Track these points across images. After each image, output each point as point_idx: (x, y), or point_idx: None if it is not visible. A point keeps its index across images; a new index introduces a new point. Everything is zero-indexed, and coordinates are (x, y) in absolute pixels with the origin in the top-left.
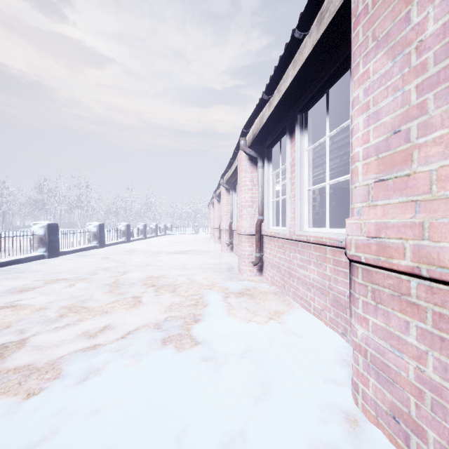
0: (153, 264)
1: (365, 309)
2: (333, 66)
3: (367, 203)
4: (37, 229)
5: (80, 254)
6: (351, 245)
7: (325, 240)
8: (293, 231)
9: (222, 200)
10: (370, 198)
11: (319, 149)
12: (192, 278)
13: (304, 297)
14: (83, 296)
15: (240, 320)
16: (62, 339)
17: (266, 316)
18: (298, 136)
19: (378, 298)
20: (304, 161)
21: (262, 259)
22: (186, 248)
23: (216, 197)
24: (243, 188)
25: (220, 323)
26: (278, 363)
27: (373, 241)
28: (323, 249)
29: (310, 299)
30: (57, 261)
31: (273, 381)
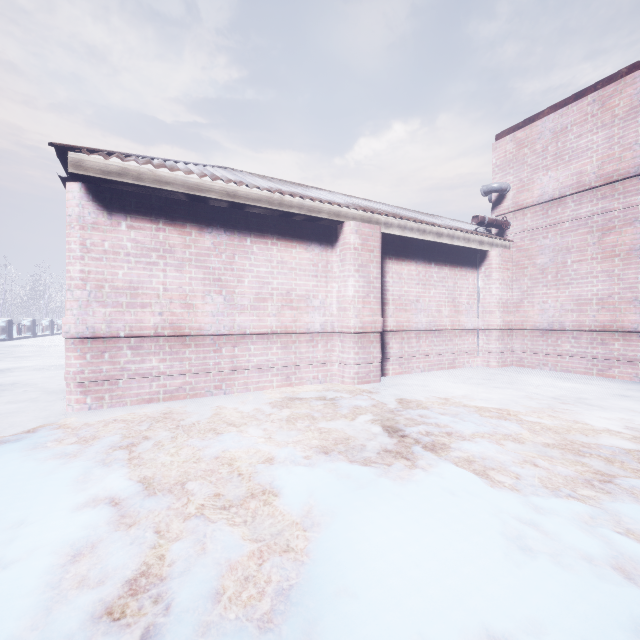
0: (45, 351)
1: None
2: None
3: None
4: None
5: None
6: None
7: None
8: None
9: None
10: None
11: None
12: None
13: None
14: None
15: None
16: None
17: None
18: None
19: None
20: None
21: None
22: None
23: None
24: None
25: None
26: None
27: None
28: None
29: None
30: None
31: None
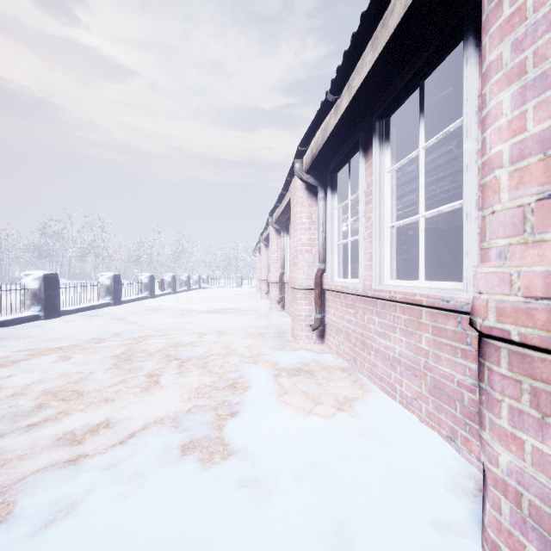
0: (180, 328)
1: (517, 422)
2: (433, 44)
3: (520, 238)
4: (30, 281)
5: (88, 313)
6: (487, 311)
7: (419, 299)
8: (369, 284)
9: (271, 245)
10: (527, 230)
11: (399, 176)
12: (230, 347)
13: (386, 378)
14: (78, 374)
15: (296, 413)
16: (31, 446)
17: (333, 406)
18: (376, 152)
19: (547, 406)
20: (385, 187)
21: (323, 322)
22: (225, 306)
23: (263, 241)
24: (299, 227)
25: (267, 418)
26: (356, 492)
27: (540, 305)
28: (416, 311)
29: (395, 382)
30: (56, 323)
31: (352, 528)
